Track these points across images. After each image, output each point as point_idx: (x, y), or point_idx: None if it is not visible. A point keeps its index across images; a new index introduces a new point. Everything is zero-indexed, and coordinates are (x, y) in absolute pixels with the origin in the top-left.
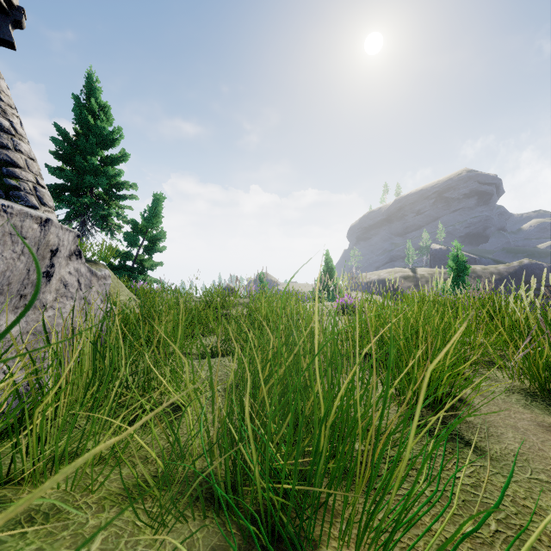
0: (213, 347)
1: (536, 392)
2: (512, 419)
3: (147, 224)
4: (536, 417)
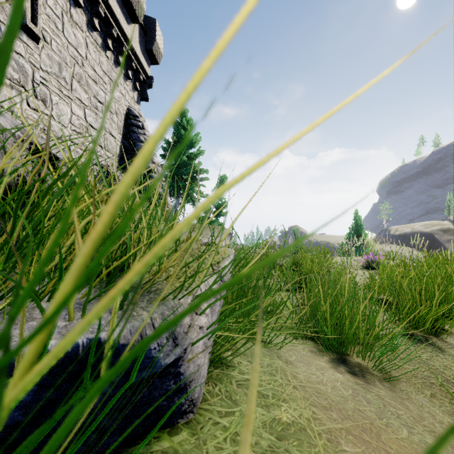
0: None
1: None
2: None
3: None
4: None
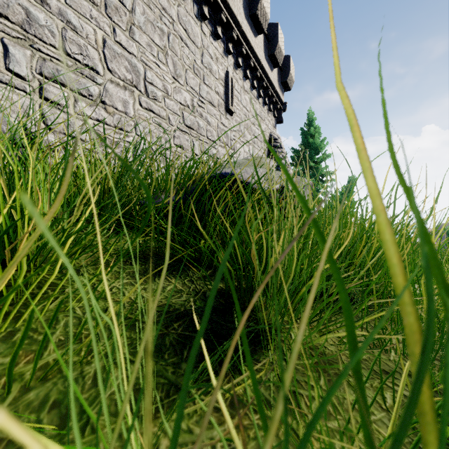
0: None
1: None
2: None
3: (341, 196)
4: None
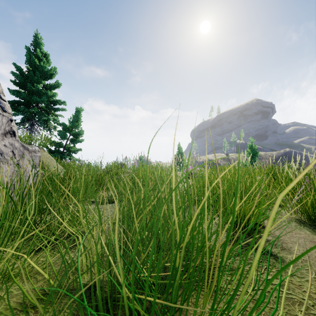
0: (109, 197)
1: (305, 221)
2: (295, 238)
3: (72, 125)
4: (308, 236)
